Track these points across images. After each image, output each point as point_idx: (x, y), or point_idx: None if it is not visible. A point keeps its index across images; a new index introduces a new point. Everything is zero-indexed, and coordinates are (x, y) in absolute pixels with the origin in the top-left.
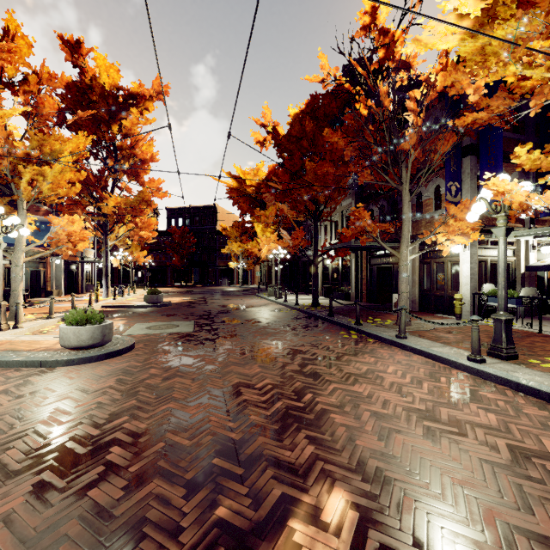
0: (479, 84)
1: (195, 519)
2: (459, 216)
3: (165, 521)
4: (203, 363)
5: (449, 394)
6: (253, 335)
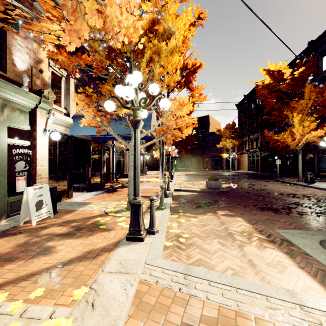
0: None
1: None
2: None
3: None
4: None
5: None
6: None
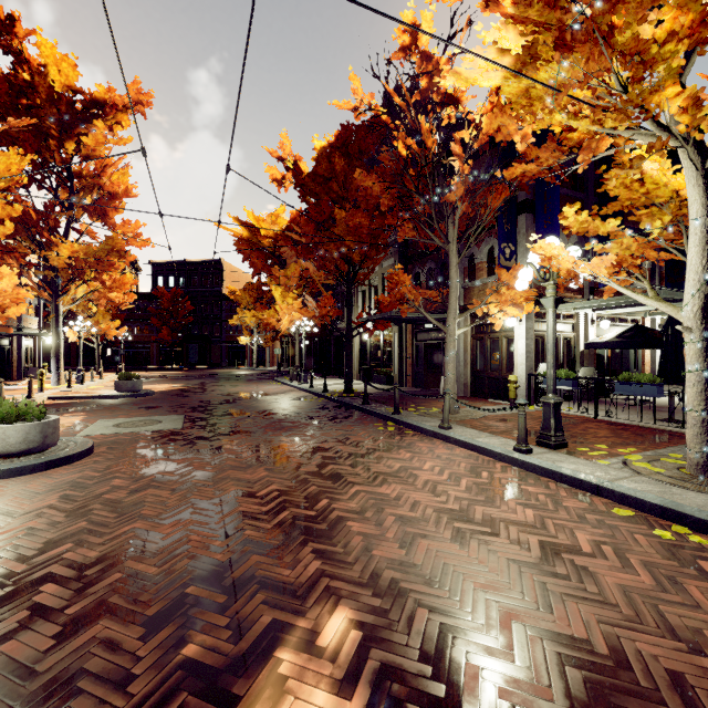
0: (526, 131)
1: (153, 663)
2: (512, 284)
3: (111, 670)
4: (190, 469)
5: (489, 490)
6: (263, 431)
